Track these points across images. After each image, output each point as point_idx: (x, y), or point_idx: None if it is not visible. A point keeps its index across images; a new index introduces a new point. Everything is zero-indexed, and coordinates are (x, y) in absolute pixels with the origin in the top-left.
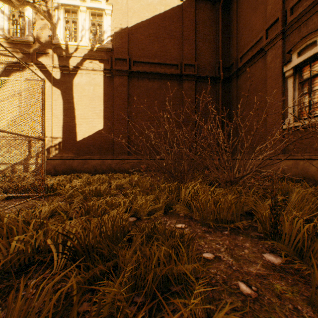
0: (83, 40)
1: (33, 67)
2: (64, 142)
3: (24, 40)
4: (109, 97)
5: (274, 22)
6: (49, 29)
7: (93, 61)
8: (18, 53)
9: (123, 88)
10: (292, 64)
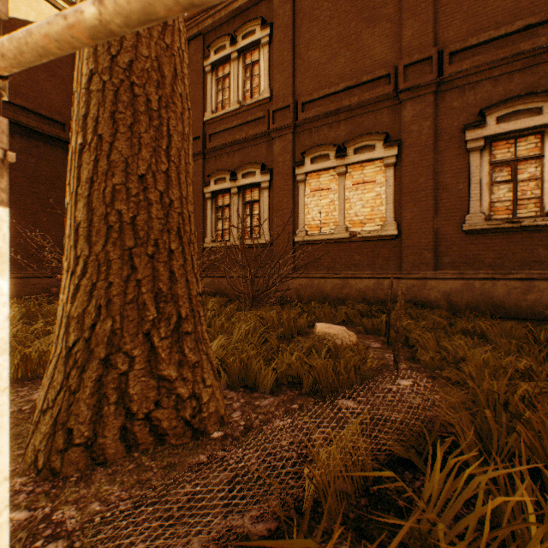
0: None
1: None
2: None
3: None
4: None
5: (196, 137)
6: None
7: None
8: None
9: None
10: (211, 189)
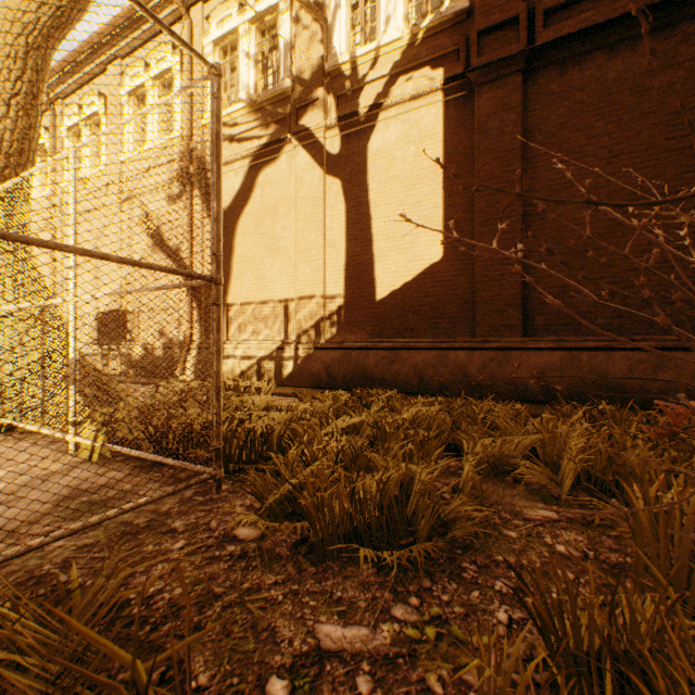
0: (389, 29)
1: (291, 145)
2: (349, 307)
3: (277, 92)
4: (460, 160)
5: None
6: (319, 41)
7: (415, 74)
8: (268, 127)
9: (507, 116)
10: None
